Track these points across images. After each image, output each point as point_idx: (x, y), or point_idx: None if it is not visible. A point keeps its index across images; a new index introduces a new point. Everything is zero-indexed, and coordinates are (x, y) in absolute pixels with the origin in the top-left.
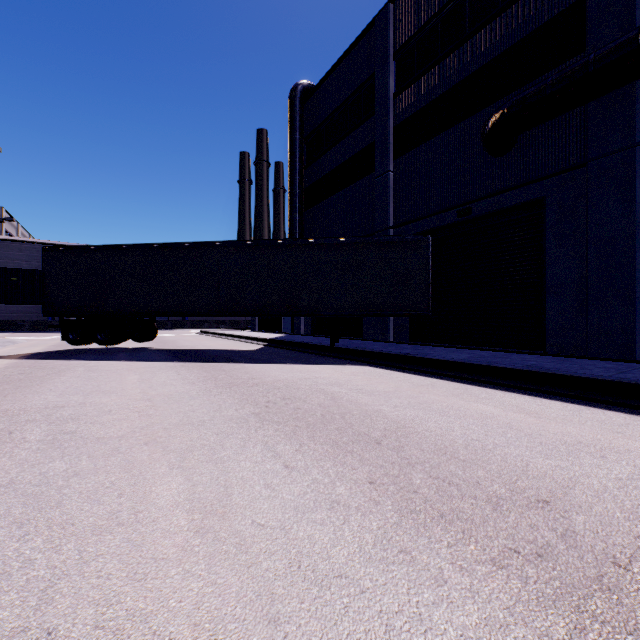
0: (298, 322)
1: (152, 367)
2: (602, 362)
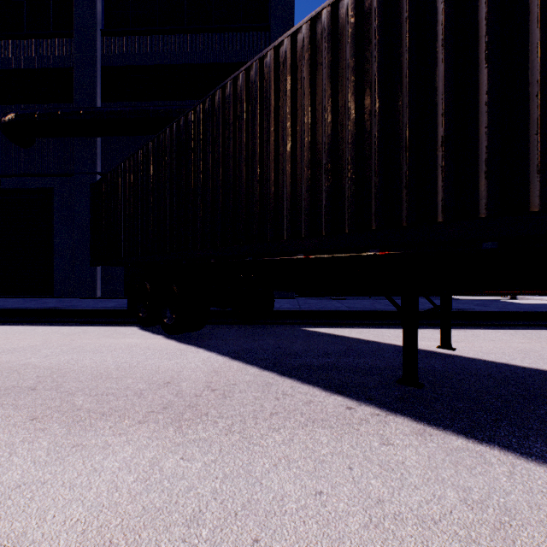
0: None
1: None
2: (57, 299)
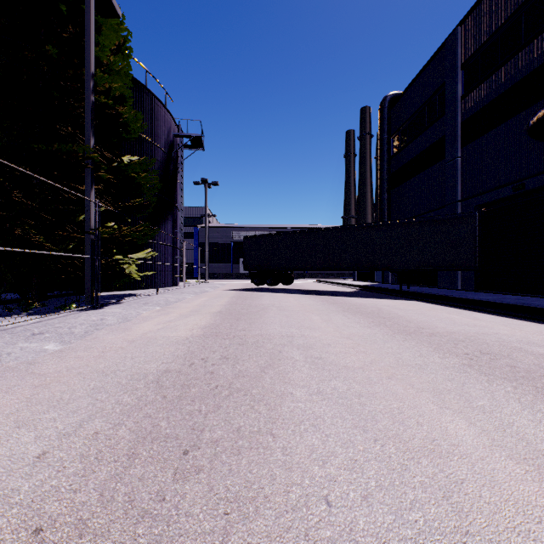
0: (387, 274)
1: (297, 296)
2: None
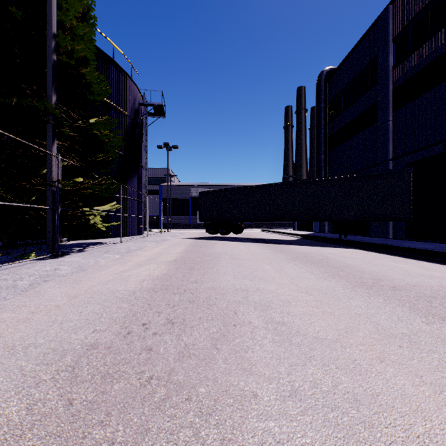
0: (323, 224)
1: (246, 244)
2: None
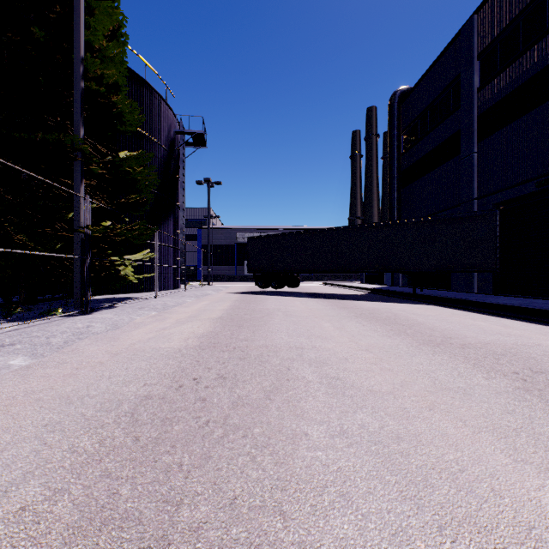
0: (396, 276)
1: (303, 299)
2: None
